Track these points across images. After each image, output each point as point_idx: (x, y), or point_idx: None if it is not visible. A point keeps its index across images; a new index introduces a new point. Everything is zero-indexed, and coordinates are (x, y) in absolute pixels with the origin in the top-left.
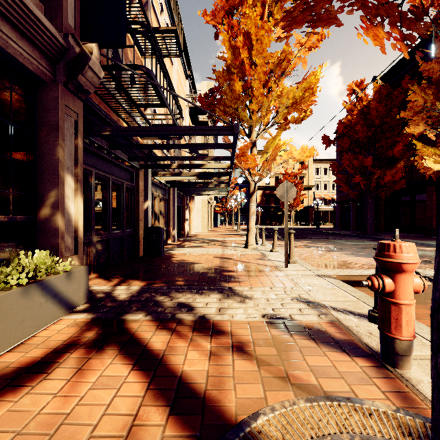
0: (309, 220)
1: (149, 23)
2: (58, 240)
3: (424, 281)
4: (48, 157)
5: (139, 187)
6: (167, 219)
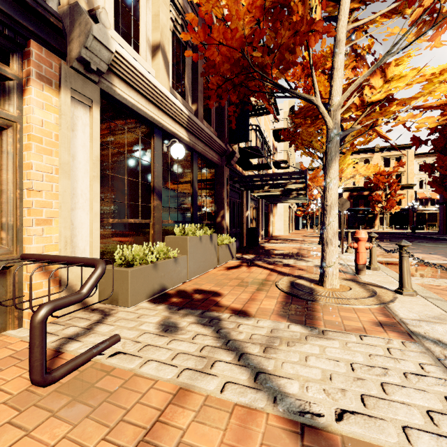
0: (409, 223)
1: (252, 104)
2: (223, 231)
3: (370, 244)
4: (220, 197)
5: (243, 202)
6: (257, 223)
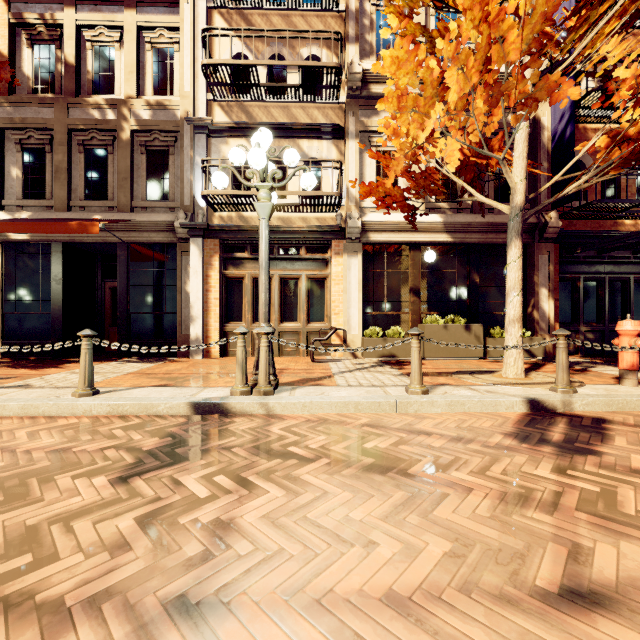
0: None
1: None
2: (534, 324)
3: (635, 341)
4: (530, 282)
5: None
6: None
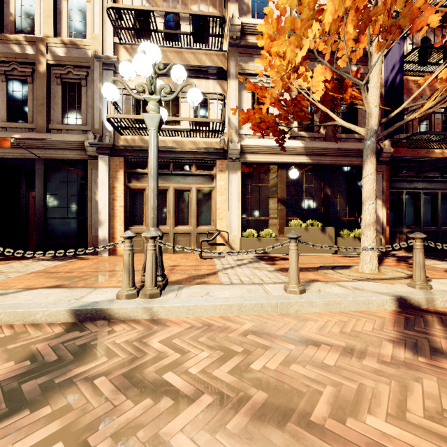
0: None
1: None
2: None
3: None
4: None
5: None
6: None
